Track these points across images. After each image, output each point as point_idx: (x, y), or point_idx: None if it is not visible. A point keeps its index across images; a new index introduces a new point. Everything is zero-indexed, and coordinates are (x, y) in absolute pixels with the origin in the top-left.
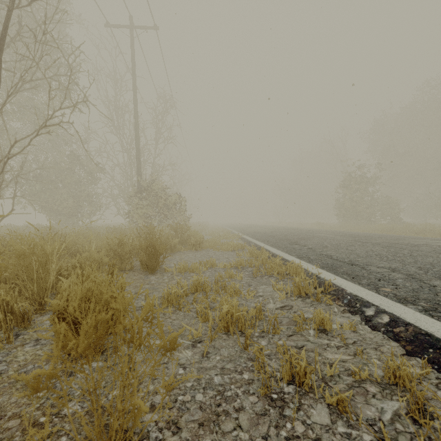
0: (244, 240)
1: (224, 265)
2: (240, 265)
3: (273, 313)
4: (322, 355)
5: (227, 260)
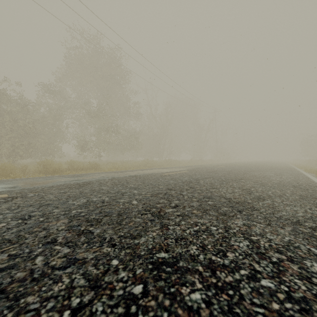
0: None
1: None
2: None
3: None
4: None
5: None
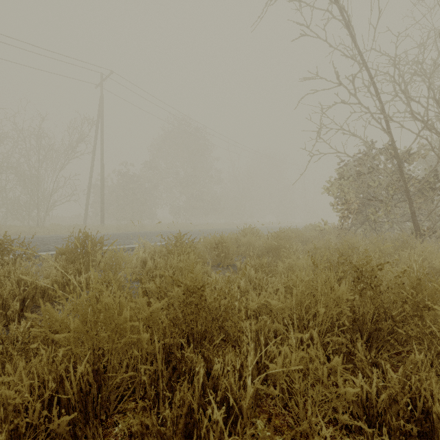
0: None
1: None
2: None
3: None
4: None
5: None
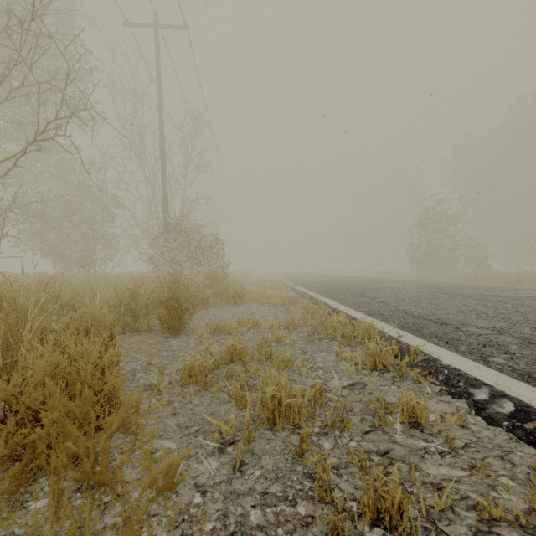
0: (297, 292)
1: (270, 324)
2: (291, 324)
3: (338, 395)
4: (420, 469)
5: (275, 318)
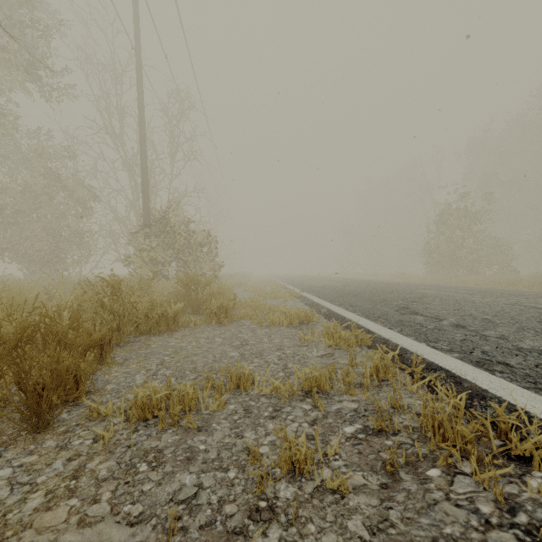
0: (307, 302)
1: (272, 386)
2: (315, 384)
3: None
4: None
5: (280, 357)
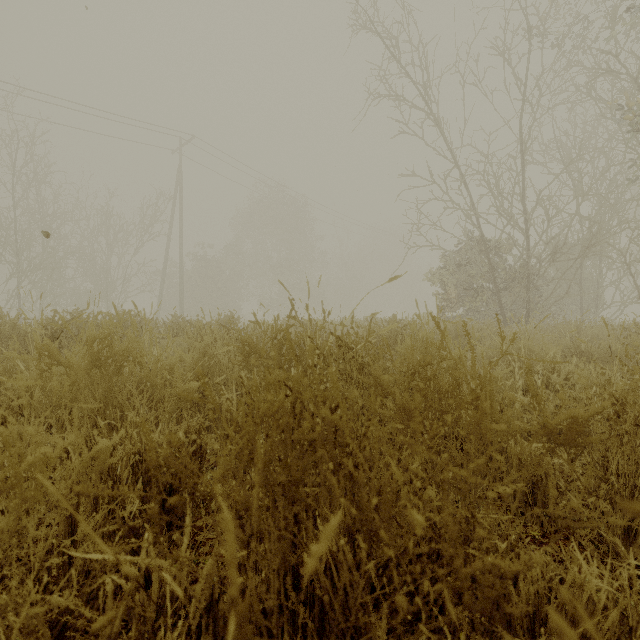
0: None
1: None
2: None
3: None
4: None
5: None
